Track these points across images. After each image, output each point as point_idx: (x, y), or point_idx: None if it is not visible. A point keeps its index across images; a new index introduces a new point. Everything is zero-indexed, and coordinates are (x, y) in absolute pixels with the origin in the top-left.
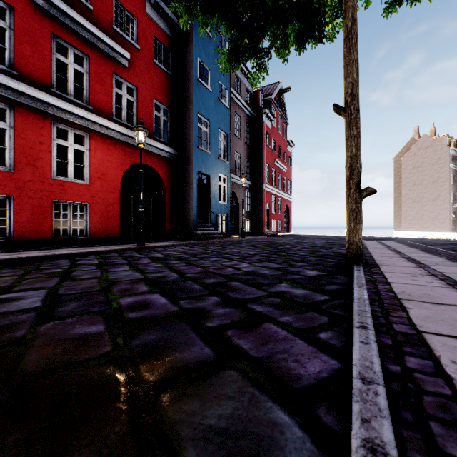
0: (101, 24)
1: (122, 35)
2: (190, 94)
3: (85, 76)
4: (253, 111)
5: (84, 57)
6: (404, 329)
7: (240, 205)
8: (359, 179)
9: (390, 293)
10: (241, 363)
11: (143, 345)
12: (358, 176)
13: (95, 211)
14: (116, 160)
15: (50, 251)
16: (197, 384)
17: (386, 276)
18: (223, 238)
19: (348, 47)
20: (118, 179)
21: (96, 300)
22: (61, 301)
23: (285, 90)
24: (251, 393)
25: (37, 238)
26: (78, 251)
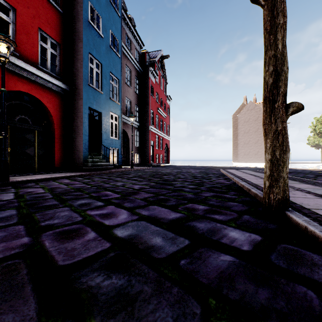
0: None
1: None
2: (80, 33)
3: None
4: (141, 68)
5: None
6: None
7: (130, 141)
8: (286, 88)
9: None
10: None
11: None
12: (285, 83)
13: None
14: None
15: None
16: None
17: None
18: (114, 169)
19: None
20: None
21: None
22: None
23: (165, 56)
24: None
25: None
26: None
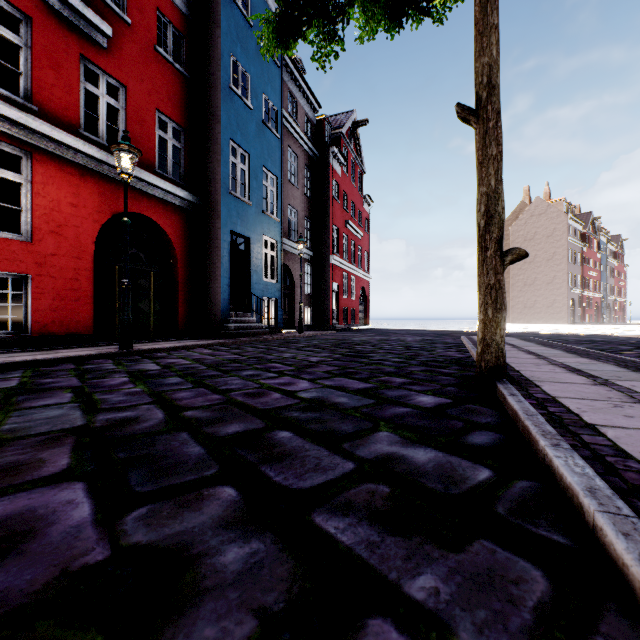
0: None
1: None
2: (217, 108)
3: (23, 52)
4: (316, 149)
5: (22, 18)
6: None
7: (296, 285)
8: (501, 233)
9: (631, 463)
10: None
11: None
12: (499, 227)
13: (44, 288)
14: (86, 203)
15: None
16: None
17: (571, 408)
18: (270, 335)
19: (484, 3)
20: (91, 236)
21: None
22: None
23: (360, 123)
24: None
25: None
26: None
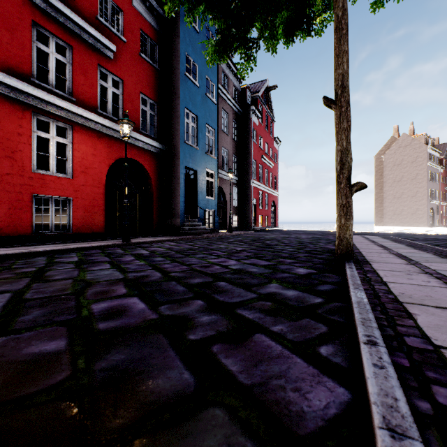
0: (85, 14)
1: (107, 26)
2: (177, 89)
3: (68, 67)
4: (241, 108)
5: (67, 47)
6: (418, 343)
7: (227, 200)
8: (350, 174)
9: (389, 295)
10: (229, 394)
11: (109, 369)
12: (348, 170)
13: (78, 205)
14: (101, 154)
15: (28, 248)
16: (170, 432)
17: (380, 275)
18: (210, 234)
19: (339, 38)
20: (103, 173)
21: (64, 307)
22: (23, 308)
23: (271, 88)
24: (242, 445)
25: (16, 234)
26: (58, 248)
